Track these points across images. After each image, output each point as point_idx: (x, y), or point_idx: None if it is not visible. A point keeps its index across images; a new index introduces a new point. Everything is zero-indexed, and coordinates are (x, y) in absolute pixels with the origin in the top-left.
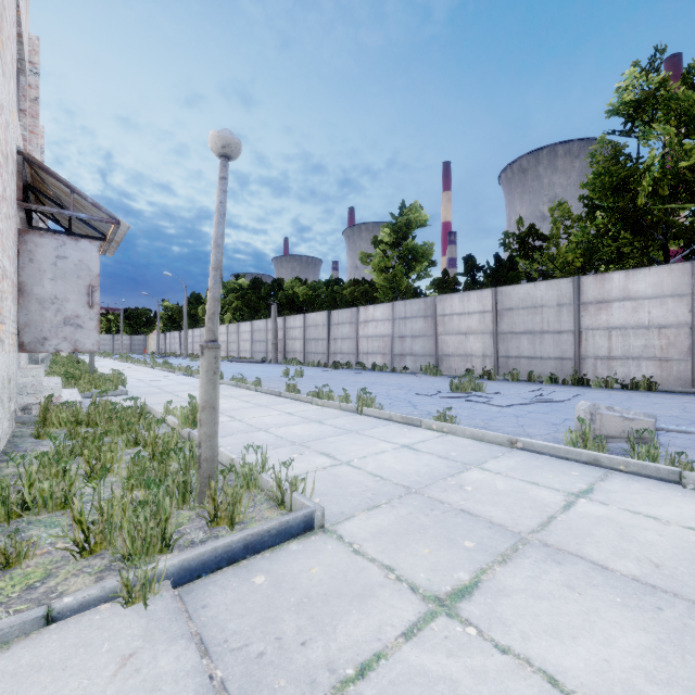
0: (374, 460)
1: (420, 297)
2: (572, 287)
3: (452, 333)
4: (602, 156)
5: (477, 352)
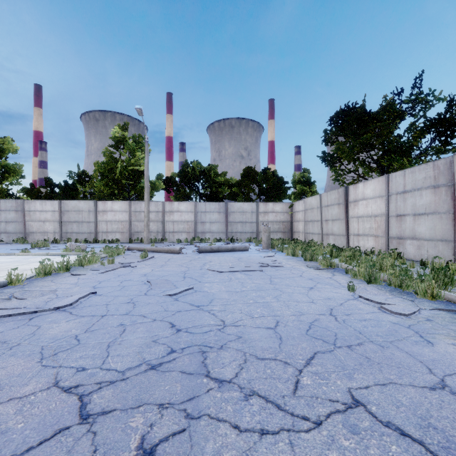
0: None
1: (13, 197)
2: (94, 204)
3: (35, 221)
4: (108, 154)
5: (51, 230)
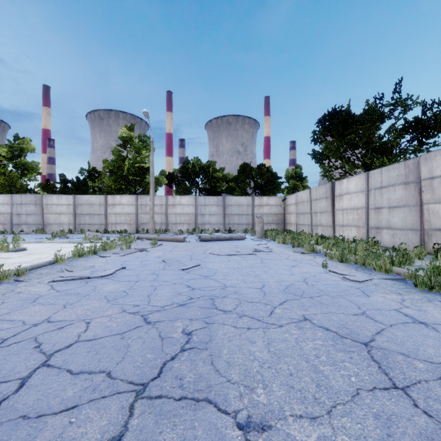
0: (31, 247)
1: (31, 191)
2: (104, 198)
3: (52, 213)
4: (116, 153)
5: (66, 222)
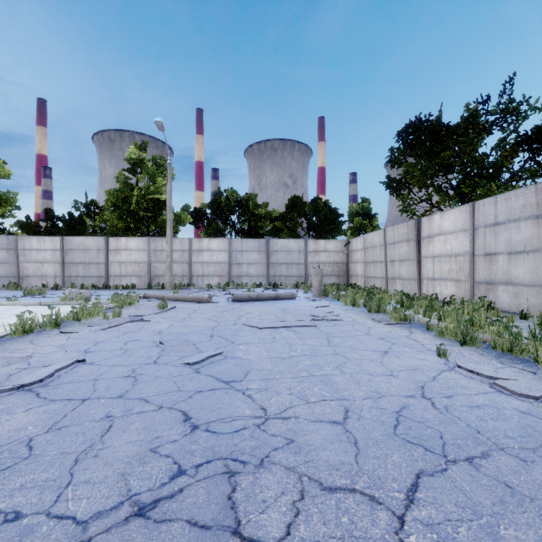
0: None
1: (4, 232)
2: (105, 241)
3: (31, 262)
4: (122, 180)
5: (50, 274)
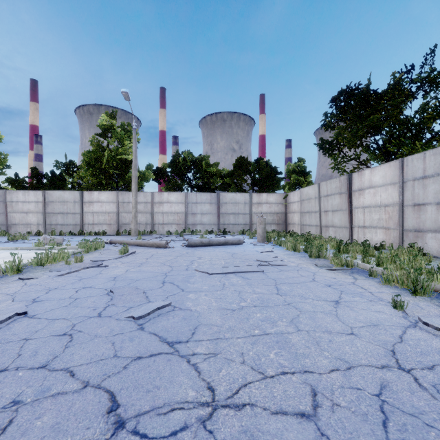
0: None
1: None
2: (80, 195)
3: (18, 212)
4: (95, 143)
5: (34, 222)
